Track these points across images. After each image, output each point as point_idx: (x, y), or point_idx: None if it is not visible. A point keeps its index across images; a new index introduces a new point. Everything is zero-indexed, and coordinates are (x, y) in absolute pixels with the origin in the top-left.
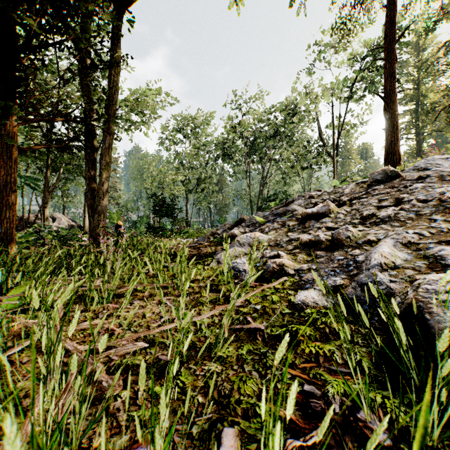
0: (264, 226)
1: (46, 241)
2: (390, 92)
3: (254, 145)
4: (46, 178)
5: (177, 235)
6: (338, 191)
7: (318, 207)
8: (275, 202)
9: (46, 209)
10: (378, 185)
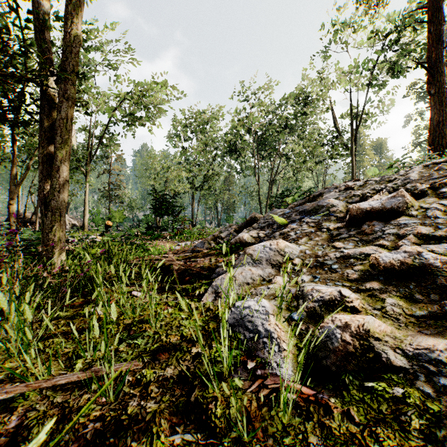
0: (286, 228)
1: None
2: (436, 61)
3: (263, 140)
4: (13, 168)
5: (177, 236)
6: (394, 178)
7: (381, 200)
8: (293, 198)
9: (13, 206)
10: None
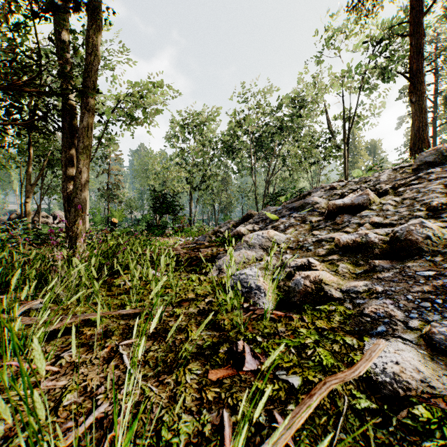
0: (277, 222)
1: (21, 240)
2: (417, 71)
3: (259, 141)
4: (29, 169)
5: (178, 233)
6: (369, 179)
7: (351, 197)
8: (286, 197)
9: (29, 204)
10: (430, 168)
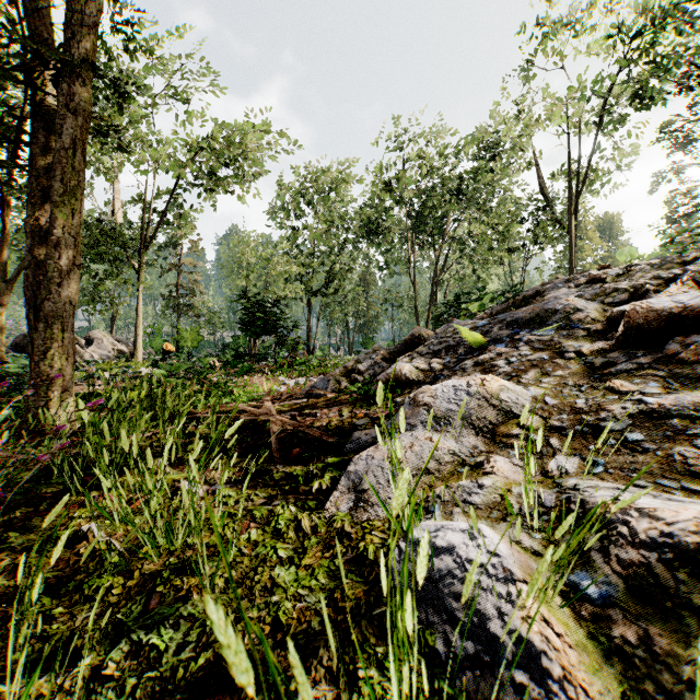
0: (487, 353)
1: None
2: None
3: (421, 216)
4: (2, 252)
5: (284, 369)
6: (694, 257)
7: None
8: (483, 302)
9: (2, 317)
10: None
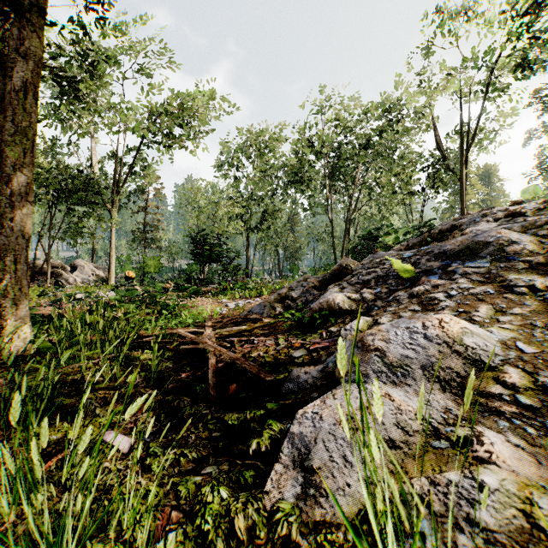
0: (422, 285)
1: None
2: None
3: (337, 167)
4: None
5: (227, 291)
6: None
7: None
8: (397, 236)
9: None
10: None
